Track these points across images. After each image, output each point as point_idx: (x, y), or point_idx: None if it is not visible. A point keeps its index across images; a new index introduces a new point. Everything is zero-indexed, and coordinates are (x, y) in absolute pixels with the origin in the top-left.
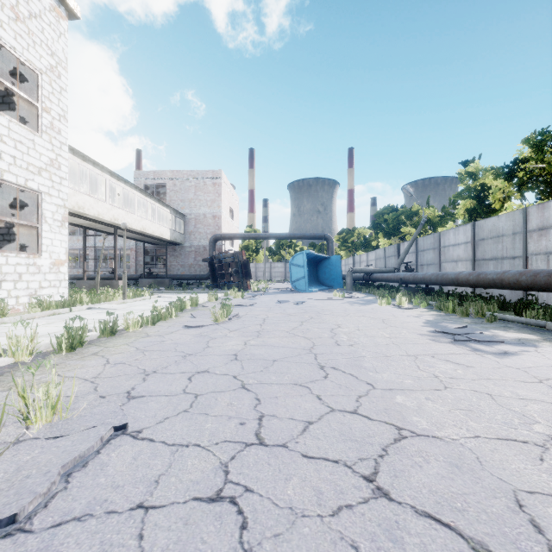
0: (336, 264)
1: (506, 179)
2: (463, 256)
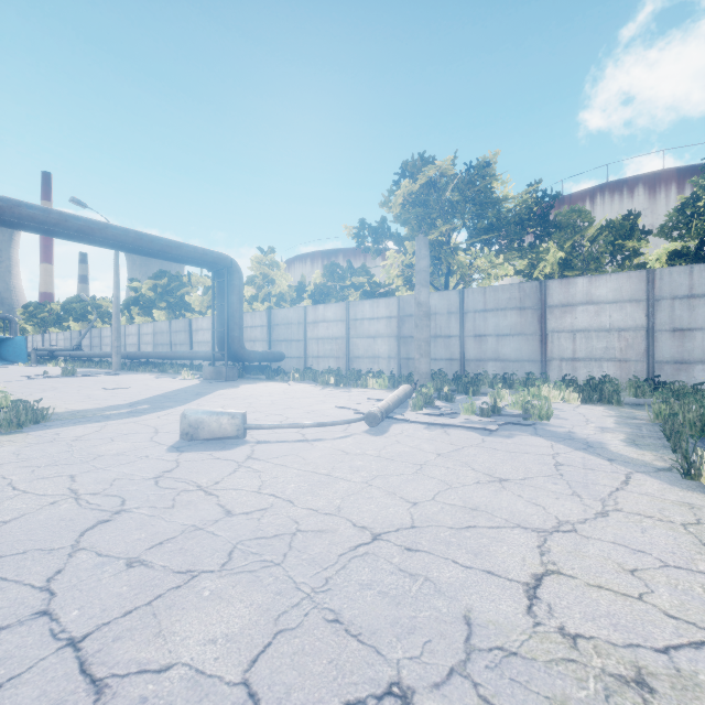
0: (21, 343)
1: (134, 306)
2: (110, 343)
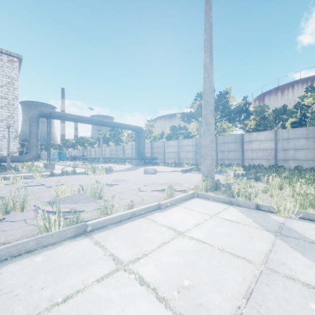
0: (65, 154)
1: None
2: (94, 154)
